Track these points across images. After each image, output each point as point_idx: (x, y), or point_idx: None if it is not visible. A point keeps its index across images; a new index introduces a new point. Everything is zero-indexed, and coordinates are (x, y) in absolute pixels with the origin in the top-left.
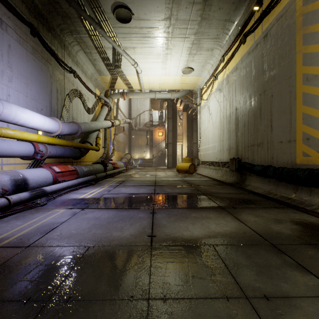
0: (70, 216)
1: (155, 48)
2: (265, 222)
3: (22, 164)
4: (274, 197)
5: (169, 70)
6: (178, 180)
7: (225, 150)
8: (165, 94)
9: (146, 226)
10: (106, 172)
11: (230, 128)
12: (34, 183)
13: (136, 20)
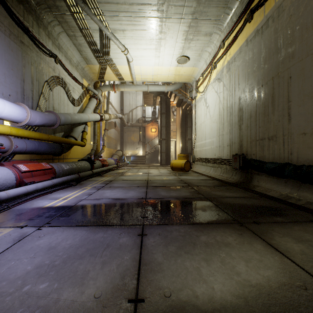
0: (10, 243)
1: (147, 31)
2: None
3: None
4: (298, 203)
5: (163, 59)
6: (173, 179)
7: (225, 146)
8: (159, 87)
9: (128, 269)
10: (93, 170)
11: (232, 120)
12: None
13: None
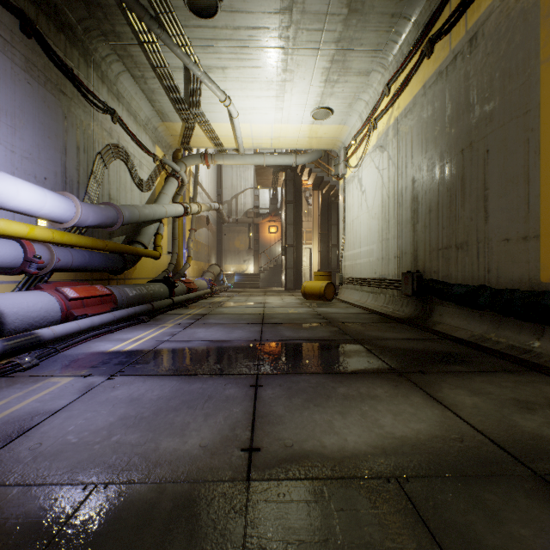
0: (77, 394)
1: (263, 69)
2: (498, 408)
3: (2, 284)
4: (495, 348)
5: (289, 112)
6: (305, 313)
7: (391, 258)
8: (282, 157)
9: (239, 421)
10: (173, 298)
11: (402, 216)
12: (17, 322)
13: (228, 13)
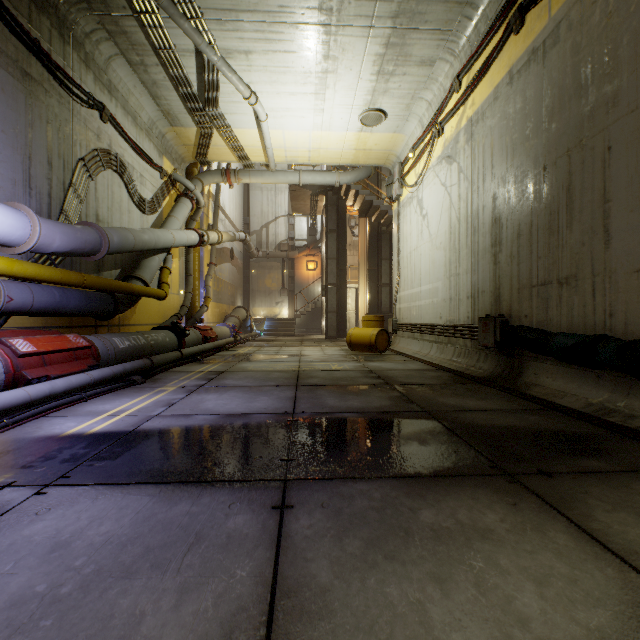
0: None
1: (298, 55)
2: None
3: None
4: (630, 425)
5: (331, 116)
6: (353, 370)
7: (462, 298)
8: (322, 175)
9: (243, 609)
10: (183, 350)
11: (477, 244)
12: None
13: None
